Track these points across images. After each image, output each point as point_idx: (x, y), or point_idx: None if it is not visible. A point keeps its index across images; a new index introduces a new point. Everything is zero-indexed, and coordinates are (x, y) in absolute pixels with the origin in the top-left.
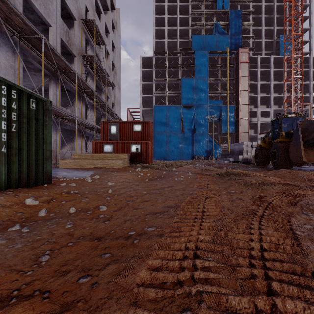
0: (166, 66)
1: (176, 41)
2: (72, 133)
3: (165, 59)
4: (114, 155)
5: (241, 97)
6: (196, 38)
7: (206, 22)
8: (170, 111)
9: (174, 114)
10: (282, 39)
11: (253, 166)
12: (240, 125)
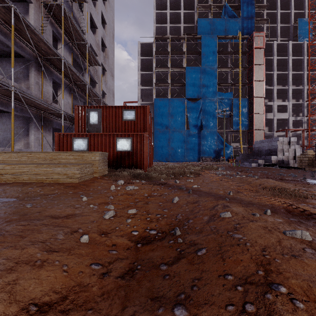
0: (168, 53)
1: (179, 26)
2: (27, 122)
3: (167, 46)
4: (74, 155)
5: (256, 88)
6: (203, 21)
7: (214, 4)
8: (173, 104)
9: (178, 108)
10: (301, 24)
11: (313, 172)
12: (254, 121)
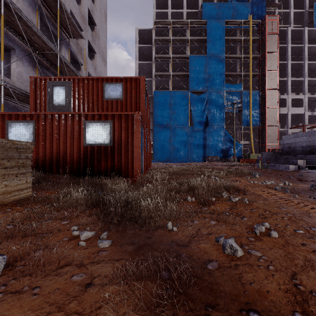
0: (170, 40)
1: (182, 12)
2: None
3: (168, 33)
4: None
5: (268, 79)
6: (208, 6)
7: None
8: (175, 98)
9: (181, 101)
10: None
11: None
12: (266, 116)
